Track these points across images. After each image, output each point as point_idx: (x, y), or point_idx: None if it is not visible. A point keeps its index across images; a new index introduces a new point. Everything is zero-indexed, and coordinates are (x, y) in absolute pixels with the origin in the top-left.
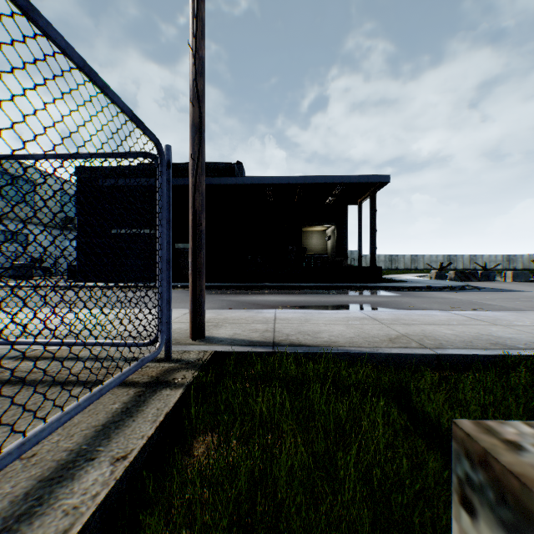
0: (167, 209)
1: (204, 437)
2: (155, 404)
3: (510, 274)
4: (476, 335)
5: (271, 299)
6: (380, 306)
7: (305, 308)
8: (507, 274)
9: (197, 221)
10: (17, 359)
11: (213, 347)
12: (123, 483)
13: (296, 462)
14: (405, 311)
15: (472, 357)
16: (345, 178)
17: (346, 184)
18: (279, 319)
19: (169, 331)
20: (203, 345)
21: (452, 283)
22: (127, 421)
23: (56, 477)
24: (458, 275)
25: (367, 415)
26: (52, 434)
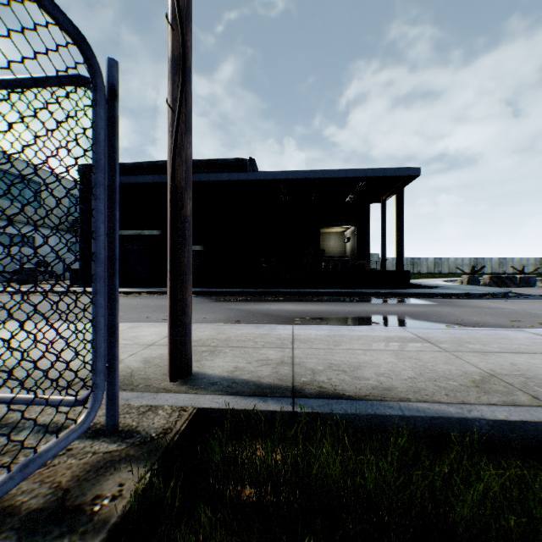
0: (109, 170)
1: None
2: None
3: None
4: None
5: (286, 309)
6: (420, 319)
7: (328, 320)
8: None
9: (178, 202)
10: None
11: (197, 398)
12: None
13: None
14: (462, 329)
15: None
16: (368, 171)
17: (370, 179)
18: (299, 340)
19: (114, 383)
20: (182, 394)
21: (491, 289)
22: None
23: None
24: (493, 280)
25: None
26: None
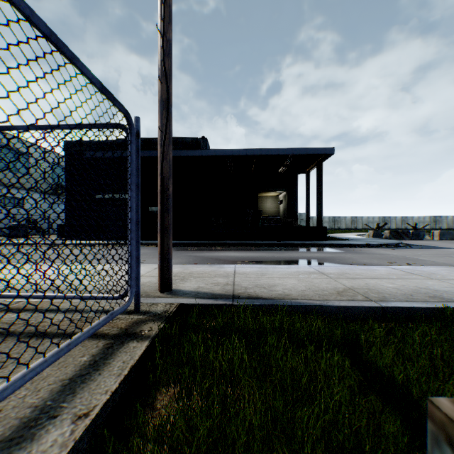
0: (136, 174)
1: (167, 389)
2: (122, 356)
3: (437, 233)
4: (414, 288)
5: (231, 255)
6: (327, 261)
7: (261, 263)
8: (435, 233)
9: (165, 186)
10: (1, 311)
11: (178, 300)
12: (84, 442)
13: (255, 421)
14: (349, 266)
15: (414, 309)
16: (295, 150)
17: (296, 156)
18: (238, 273)
19: (138, 286)
20: (169, 298)
21: (388, 241)
22: (93, 375)
23: (16, 437)
24: (392, 234)
25: (322, 368)
26: (20, 388)
